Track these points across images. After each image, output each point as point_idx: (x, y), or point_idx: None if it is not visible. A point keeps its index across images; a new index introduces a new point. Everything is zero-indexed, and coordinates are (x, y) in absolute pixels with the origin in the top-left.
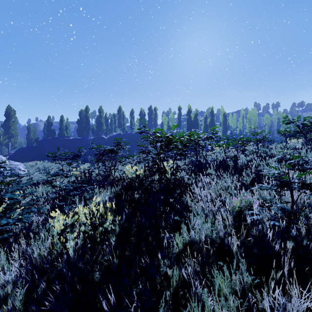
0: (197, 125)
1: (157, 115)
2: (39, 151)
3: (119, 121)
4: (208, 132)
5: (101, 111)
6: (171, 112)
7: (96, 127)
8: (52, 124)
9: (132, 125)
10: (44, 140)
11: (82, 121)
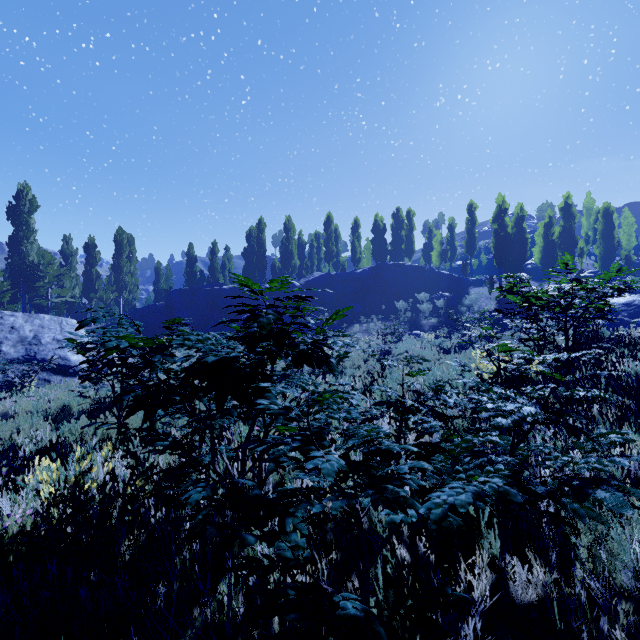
0: (523, 245)
1: (414, 229)
2: (166, 316)
3: (328, 247)
4: (555, 263)
5: (289, 227)
6: (448, 220)
7: (280, 264)
8: (196, 259)
9: (357, 254)
10: (175, 293)
11: (253, 252)
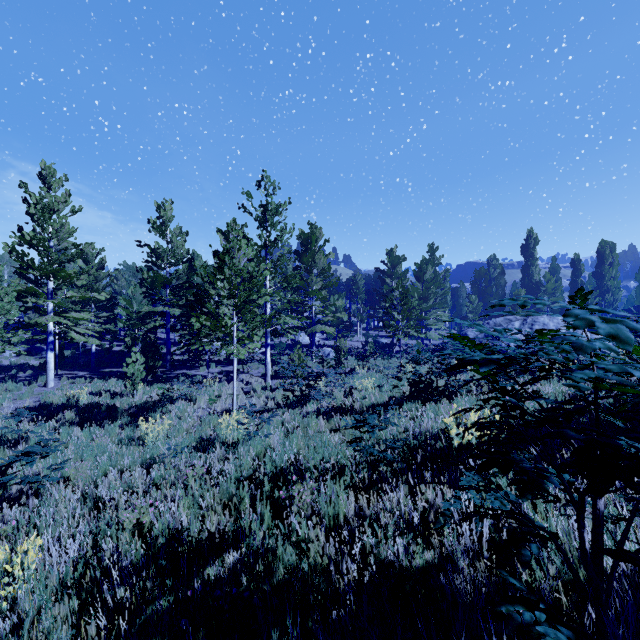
0: None
1: None
2: None
3: None
4: None
5: None
6: None
7: None
8: None
9: None
10: None
11: None
